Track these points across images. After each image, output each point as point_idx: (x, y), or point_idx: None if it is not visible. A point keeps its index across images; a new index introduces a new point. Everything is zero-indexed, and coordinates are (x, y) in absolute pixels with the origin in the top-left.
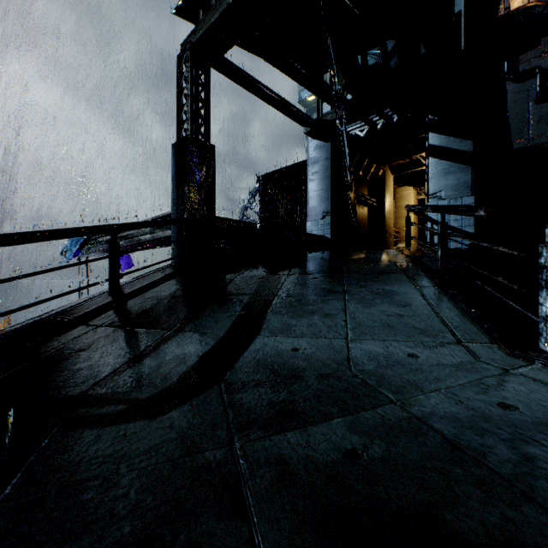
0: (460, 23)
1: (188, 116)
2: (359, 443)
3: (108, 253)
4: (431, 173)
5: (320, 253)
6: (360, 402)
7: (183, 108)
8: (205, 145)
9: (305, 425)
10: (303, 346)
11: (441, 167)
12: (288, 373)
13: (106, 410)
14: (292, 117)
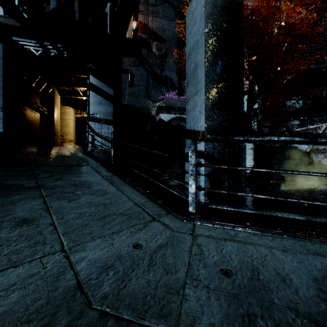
0: (107, 19)
1: None
2: None
3: None
4: (91, 101)
5: None
6: None
7: None
8: None
9: None
10: None
11: (97, 99)
12: None
13: None
14: None
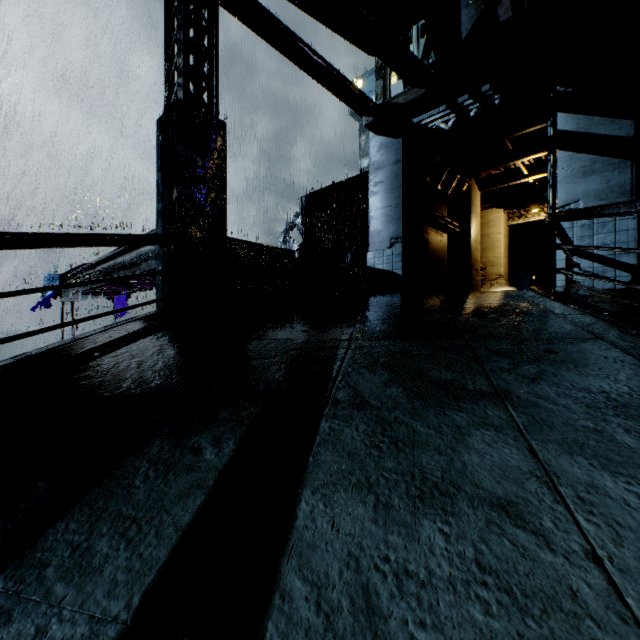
0: None
1: (180, 71)
2: None
3: (94, 296)
4: (560, 174)
5: (400, 296)
6: None
7: (173, 60)
8: (210, 121)
9: None
10: None
11: (578, 164)
12: None
13: None
14: (347, 101)
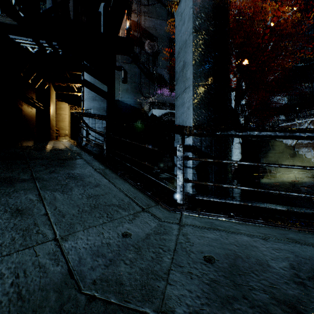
0: (100, 18)
1: None
2: None
3: None
4: (85, 96)
5: None
6: None
7: None
8: None
9: None
10: None
11: (91, 95)
12: None
13: None
14: None
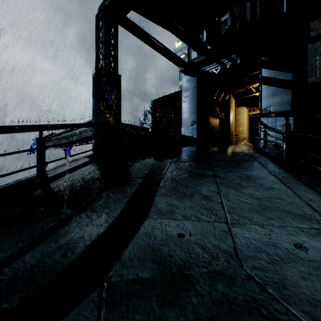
0: None
1: (103, 55)
2: None
3: (56, 148)
4: (263, 95)
5: (192, 147)
6: None
7: (100, 50)
8: (114, 75)
9: None
10: (188, 231)
11: (270, 91)
12: (175, 269)
13: None
14: (172, 61)
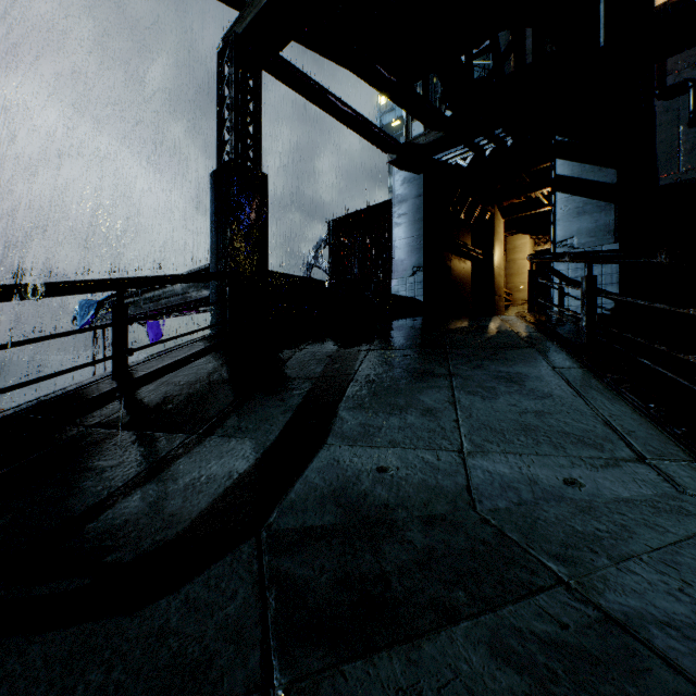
0: (598, 12)
1: (232, 134)
2: (519, 692)
3: None
4: (559, 213)
5: (412, 320)
6: (503, 581)
7: (225, 123)
8: (255, 174)
9: (407, 637)
10: (394, 463)
11: (573, 205)
12: (371, 514)
13: (57, 589)
14: (372, 141)
